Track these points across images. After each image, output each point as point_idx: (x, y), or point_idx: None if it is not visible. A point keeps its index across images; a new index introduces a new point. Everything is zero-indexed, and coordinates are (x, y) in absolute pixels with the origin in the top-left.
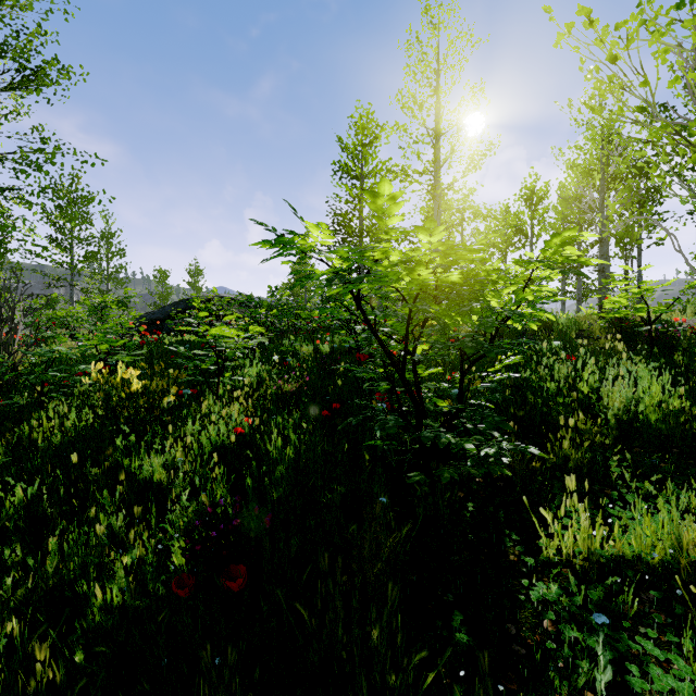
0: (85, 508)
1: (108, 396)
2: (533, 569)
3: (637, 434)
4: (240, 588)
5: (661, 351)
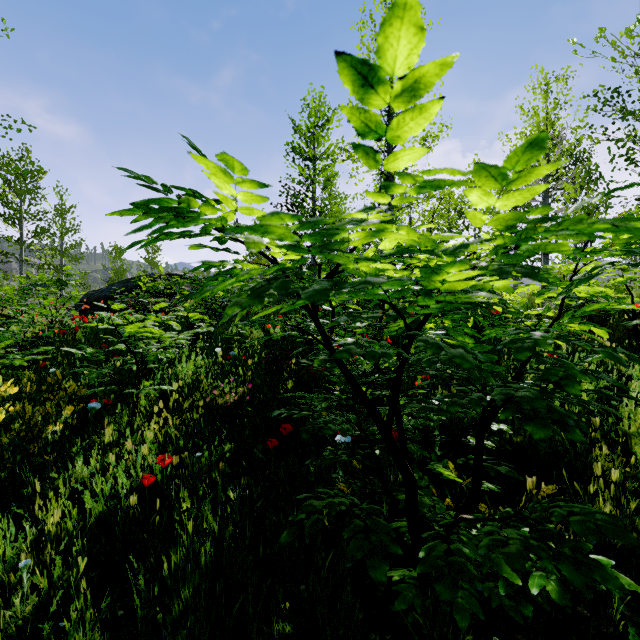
0: None
1: None
2: None
3: None
4: None
5: None
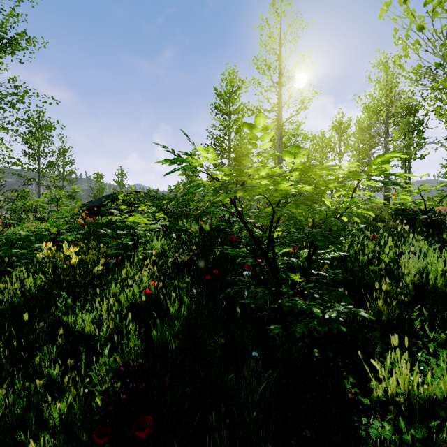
0: (34, 352)
1: (55, 266)
2: (367, 406)
3: (428, 294)
4: (146, 437)
5: (434, 232)
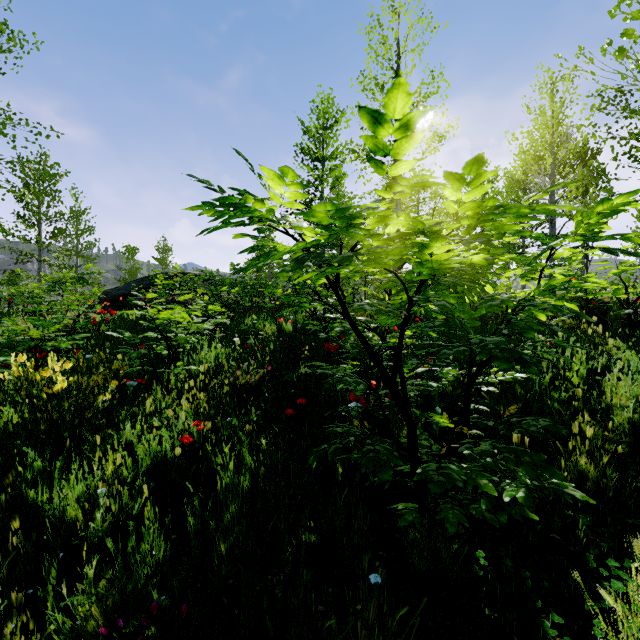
0: None
1: (29, 395)
2: None
3: None
4: None
5: None
